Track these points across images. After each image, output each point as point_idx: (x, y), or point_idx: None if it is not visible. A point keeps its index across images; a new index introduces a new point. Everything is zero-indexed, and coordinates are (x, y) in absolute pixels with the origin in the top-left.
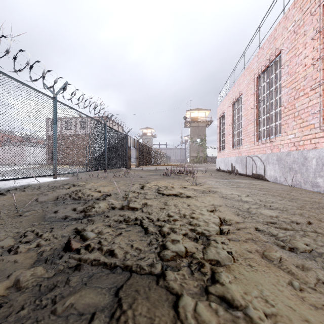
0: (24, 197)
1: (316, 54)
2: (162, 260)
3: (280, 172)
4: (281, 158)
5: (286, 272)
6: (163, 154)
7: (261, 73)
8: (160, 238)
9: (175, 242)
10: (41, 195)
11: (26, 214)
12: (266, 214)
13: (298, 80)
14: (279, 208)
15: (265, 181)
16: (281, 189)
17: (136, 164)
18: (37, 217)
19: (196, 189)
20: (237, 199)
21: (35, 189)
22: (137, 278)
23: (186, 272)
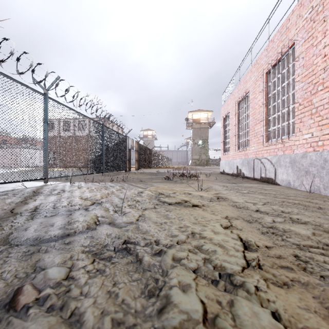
0: None
1: None
2: None
3: (294, 176)
4: (295, 160)
5: None
6: (164, 156)
7: (271, 68)
8: (161, 276)
9: (185, 288)
10: (20, 204)
11: None
12: (298, 232)
13: (317, 73)
14: (310, 223)
15: (276, 186)
16: (298, 195)
17: (136, 166)
18: None
19: (202, 196)
20: (254, 209)
21: (18, 195)
22: None
23: None
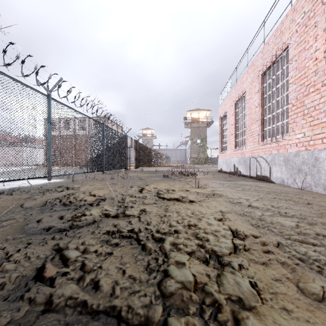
0: (8, 202)
1: None
2: (163, 296)
3: (288, 174)
4: (288, 158)
5: None
6: (163, 155)
7: (266, 70)
8: (160, 258)
9: (180, 266)
10: (28, 200)
11: (3, 225)
12: (283, 224)
13: (308, 76)
14: (296, 216)
15: (271, 184)
16: (290, 192)
17: (135, 165)
18: (15, 229)
19: (199, 192)
20: (246, 204)
21: (24, 192)
22: None
23: (198, 319)
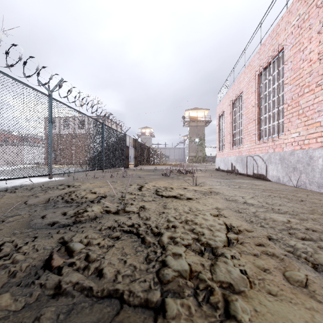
0: (12, 199)
1: (322, 49)
2: (161, 283)
3: (283, 172)
4: (284, 157)
5: (318, 301)
6: (162, 154)
7: (263, 70)
8: (158, 250)
9: (176, 257)
10: (31, 197)
11: (9, 220)
12: (276, 219)
13: (303, 76)
14: (288, 212)
15: (267, 182)
16: (285, 189)
17: (134, 163)
18: (21, 224)
19: (196, 190)
20: (242, 201)
21: (27, 190)
22: (130, 312)
23: (192, 301)
